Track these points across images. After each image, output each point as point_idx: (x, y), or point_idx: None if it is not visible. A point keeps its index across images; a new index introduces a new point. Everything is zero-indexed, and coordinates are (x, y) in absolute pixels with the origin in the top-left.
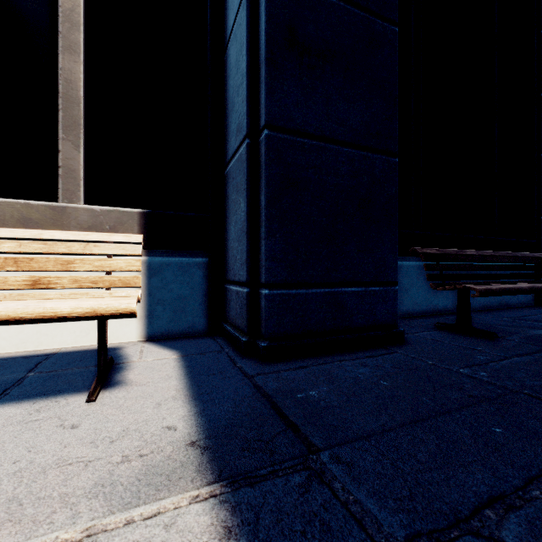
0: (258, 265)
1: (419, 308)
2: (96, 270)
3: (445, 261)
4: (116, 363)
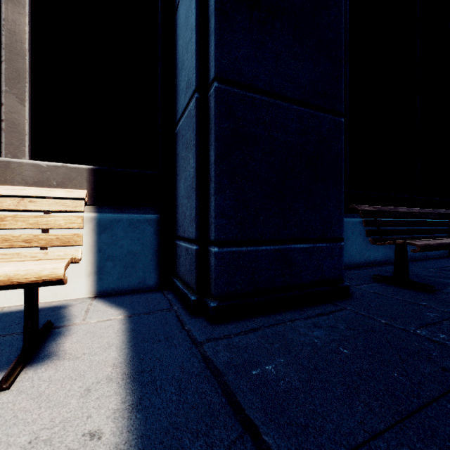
0: (208, 222)
1: (354, 260)
2: (31, 228)
3: (382, 217)
4: (55, 327)
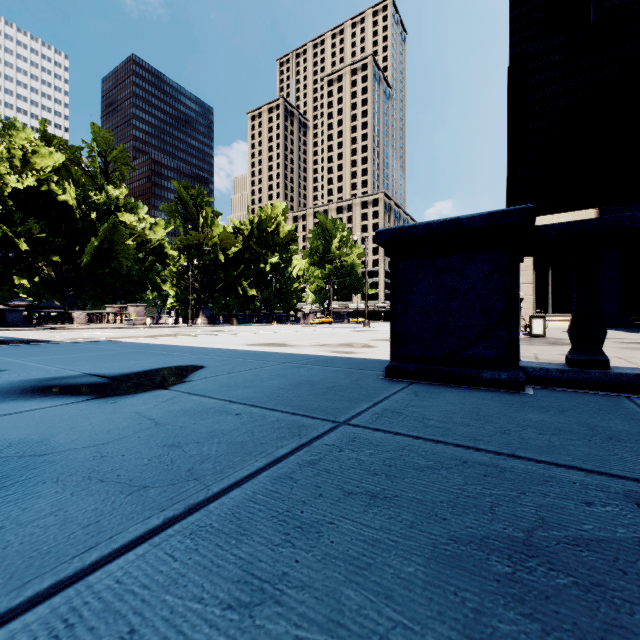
0: None
1: None
2: None
3: (637, 319)
4: None
